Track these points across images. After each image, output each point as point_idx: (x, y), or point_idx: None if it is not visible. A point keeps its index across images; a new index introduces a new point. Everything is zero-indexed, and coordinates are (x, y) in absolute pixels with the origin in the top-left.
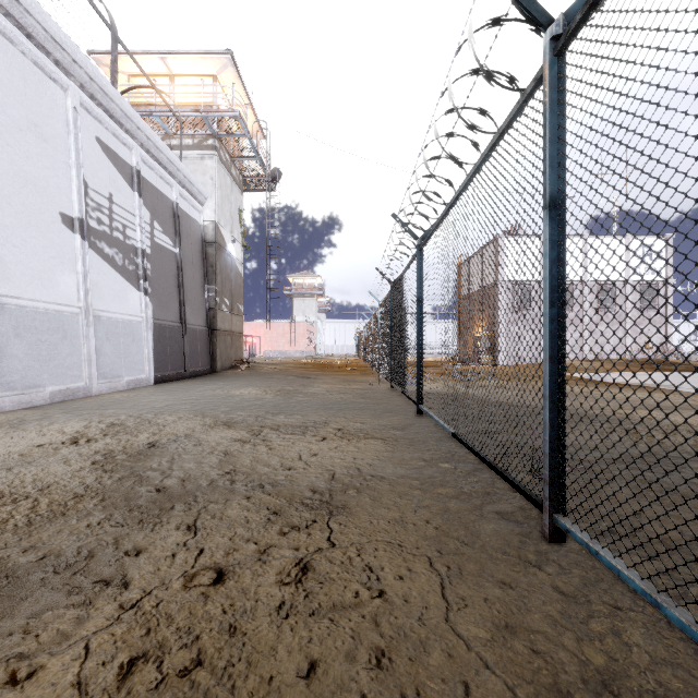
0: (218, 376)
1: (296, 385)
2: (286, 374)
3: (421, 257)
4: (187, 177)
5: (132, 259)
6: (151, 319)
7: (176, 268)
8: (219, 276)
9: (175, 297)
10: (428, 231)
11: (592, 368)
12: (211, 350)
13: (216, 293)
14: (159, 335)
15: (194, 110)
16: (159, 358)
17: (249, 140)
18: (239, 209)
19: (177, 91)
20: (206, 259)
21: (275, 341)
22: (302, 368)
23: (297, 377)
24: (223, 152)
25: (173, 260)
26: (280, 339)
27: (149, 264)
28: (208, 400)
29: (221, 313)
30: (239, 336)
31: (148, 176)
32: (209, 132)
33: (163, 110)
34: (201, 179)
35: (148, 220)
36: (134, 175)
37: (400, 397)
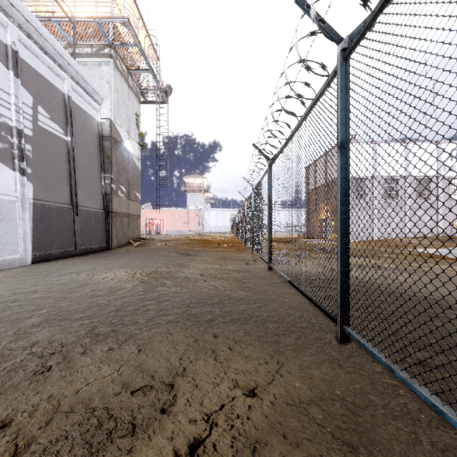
0: (109, 253)
1: (172, 265)
2: (170, 251)
3: (347, 72)
4: (79, 74)
5: (4, 136)
6: (30, 199)
7: (66, 155)
8: (115, 166)
9: (64, 180)
10: (358, 27)
11: (425, 244)
12: (107, 230)
13: (112, 181)
14: (42, 215)
15: (88, 16)
16: (41, 237)
17: (140, 50)
18: (136, 114)
19: (80, 10)
20: (103, 151)
21: (174, 223)
22: (188, 243)
23: (178, 254)
24: (119, 62)
25: (64, 146)
26: (177, 221)
27: (30, 146)
28: (44, 295)
29: (117, 198)
30: (136, 218)
31: (31, 61)
32: (106, 42)
33: (60, 16)
34: (98, 82)
35: (30, 103)
36: (9, 53)
37: (286, 287)
